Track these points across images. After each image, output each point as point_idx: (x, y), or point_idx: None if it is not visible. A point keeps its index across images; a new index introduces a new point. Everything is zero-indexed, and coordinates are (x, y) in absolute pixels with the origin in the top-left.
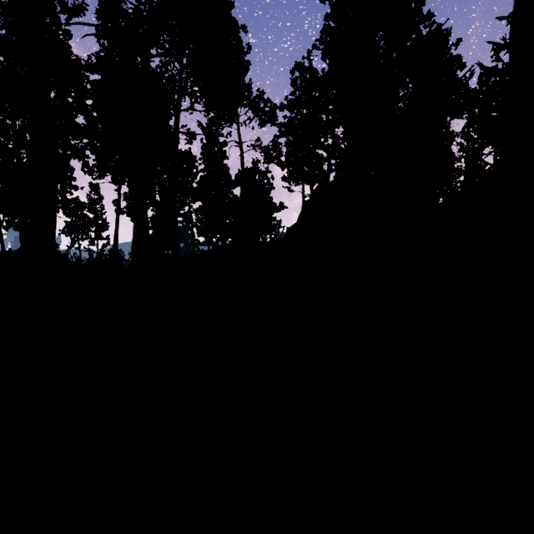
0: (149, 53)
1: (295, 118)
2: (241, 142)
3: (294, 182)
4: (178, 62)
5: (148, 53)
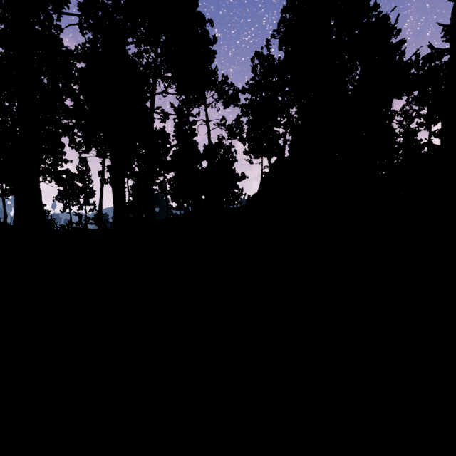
0: (125, 41)
1: (255, 100)
2: (208, 121)
3: (254, 155)
4: (153, 51)
5: (124, 41)
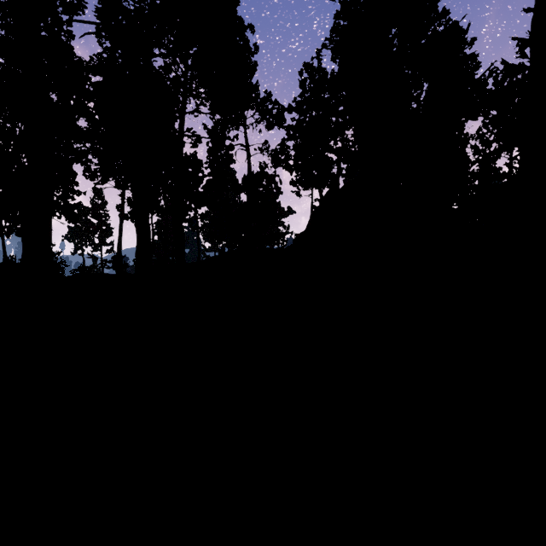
0: (151, 53)
1: (304, 121)
2: (248, 145)
3: (302, 186)
4: (182, 63)
5: (149, 53)
